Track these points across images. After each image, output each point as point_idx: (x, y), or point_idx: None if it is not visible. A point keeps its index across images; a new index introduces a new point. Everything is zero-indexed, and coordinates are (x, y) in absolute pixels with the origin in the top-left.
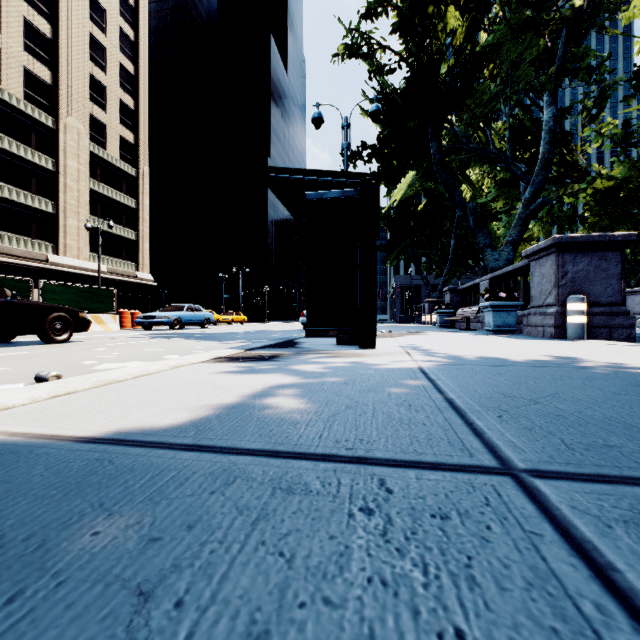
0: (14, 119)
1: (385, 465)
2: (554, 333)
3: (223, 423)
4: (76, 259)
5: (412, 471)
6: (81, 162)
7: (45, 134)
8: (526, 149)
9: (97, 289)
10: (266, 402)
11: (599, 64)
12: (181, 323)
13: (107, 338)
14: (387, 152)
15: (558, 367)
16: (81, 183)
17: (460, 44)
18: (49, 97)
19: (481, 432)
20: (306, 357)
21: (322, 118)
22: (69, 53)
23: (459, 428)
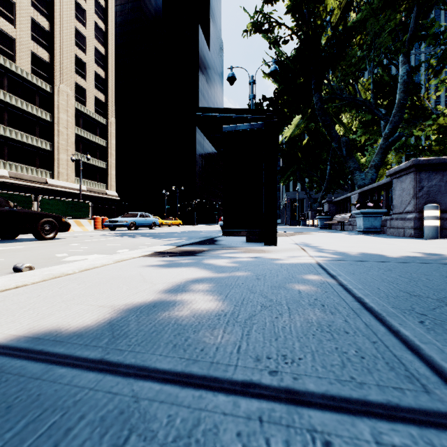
0: (24, 86)
1: (324, 408)
2: (413, 233)
3: (140, 326)
4: (66, 182)
5: (364, 423)
6: (69, 115)
7: (45, 96)
8: (385, 98)
9: (78, 202)
10: (186, 299)
11: (443, 31)
12: (135, 225)
13: (82, 236)
14: (281, 102)
15: (437, 263)
16: (69, 129)
17: (336, 21)
18: (48, 71)
19: (415, 346)
20: (223, 252)
21: (235, 77)
22: (61, 41)
23: (387, 339)
